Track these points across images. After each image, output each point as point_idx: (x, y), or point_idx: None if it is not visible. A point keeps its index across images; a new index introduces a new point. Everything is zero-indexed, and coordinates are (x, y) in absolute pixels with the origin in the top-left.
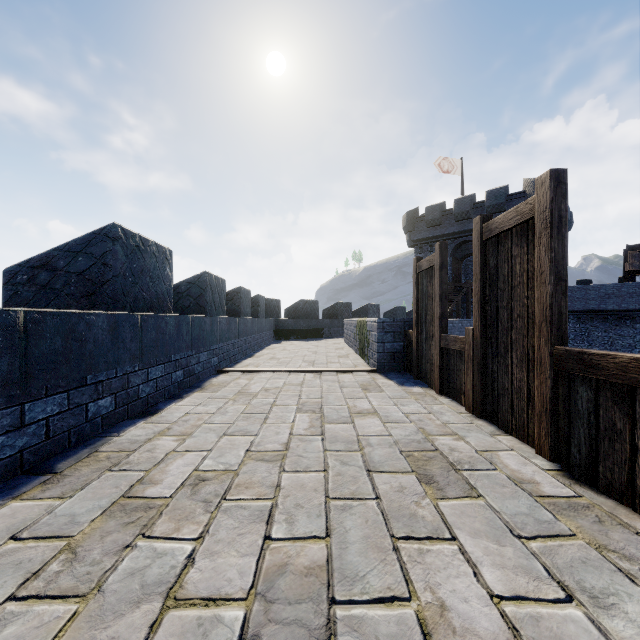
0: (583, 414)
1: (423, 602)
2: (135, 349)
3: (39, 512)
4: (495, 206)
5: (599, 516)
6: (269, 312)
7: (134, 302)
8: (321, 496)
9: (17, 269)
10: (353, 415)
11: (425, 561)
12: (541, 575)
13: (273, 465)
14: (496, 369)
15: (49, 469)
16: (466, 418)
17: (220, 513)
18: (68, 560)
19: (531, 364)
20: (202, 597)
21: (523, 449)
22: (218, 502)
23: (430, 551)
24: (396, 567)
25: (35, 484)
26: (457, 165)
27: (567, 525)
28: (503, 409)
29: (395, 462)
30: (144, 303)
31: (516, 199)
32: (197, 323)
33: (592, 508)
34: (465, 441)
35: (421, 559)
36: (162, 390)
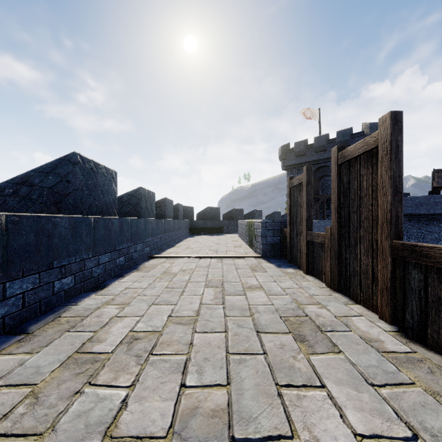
0: (415, 290)
1: (302, 439)
2: (89, 242)
3: (13, 364)
4: (343, 142)
5: (430, 367)
6: (186, 215)
7: (89, 208)
8: (223, 351)
9: (5, 185)
10: (245, 289)
11: (302, 404)
12: (391, 416)
13: (188, 327)
14: (348, 256)
15: (24, 330)
16: (326, 291)
17: (148, 365)
18: (32, 403)
19: (375, 253)
20: (132, 434)
21: (369, 315)
22: (147, 356)
23: (305, 396)
24: (280, 410)
25: (13, 342)
26: (316, 113)
27: (407, 375)
28: (353, 285)
29: (277, 325)
30: (96, 209)
31: (357, 137)
32: (134, 223)
33: (424, 361)
34: (327, 309)
35: (299, 403)
36: (109, 271)
